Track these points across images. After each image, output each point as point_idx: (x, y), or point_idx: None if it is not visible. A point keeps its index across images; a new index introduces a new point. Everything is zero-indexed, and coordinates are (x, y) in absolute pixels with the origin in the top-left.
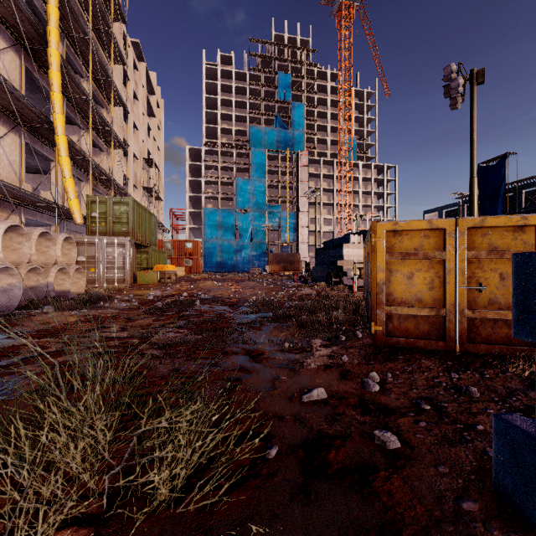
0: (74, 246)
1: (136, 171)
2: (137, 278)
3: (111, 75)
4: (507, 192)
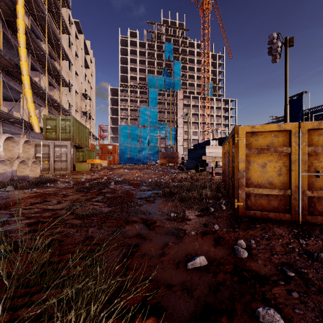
0: (32, 146)
1: (77, 101)
2: (76, 167)
3: (60, 40)
4: (303, 115)
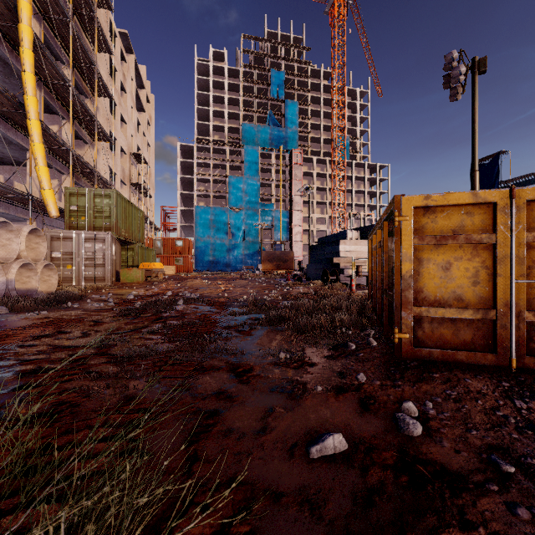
0: (43, 240)
1: (124, 166)
2: (120, 276)
3: (95, 62)
4: None
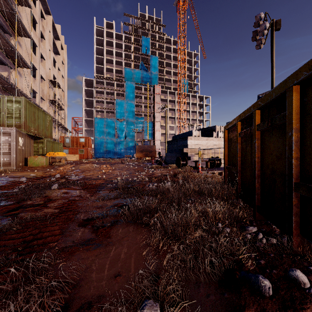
0: None
1: (44, 88)
2: (28, 162)
3: (15, 9)
4: None
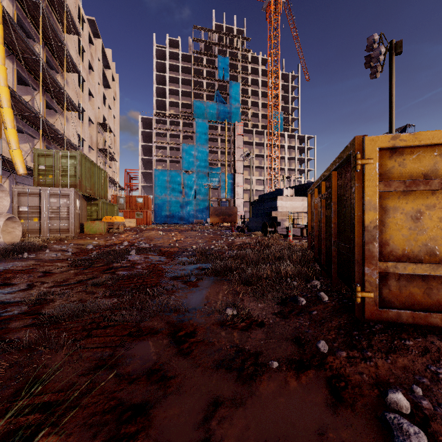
0: (6, 194)
1: (92, 134)
2: (84, 228)
3: (64, 41)
4: None
